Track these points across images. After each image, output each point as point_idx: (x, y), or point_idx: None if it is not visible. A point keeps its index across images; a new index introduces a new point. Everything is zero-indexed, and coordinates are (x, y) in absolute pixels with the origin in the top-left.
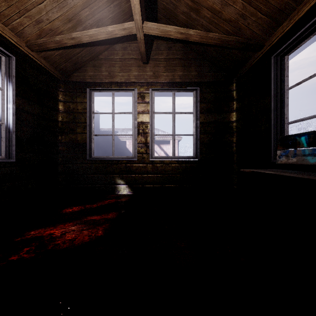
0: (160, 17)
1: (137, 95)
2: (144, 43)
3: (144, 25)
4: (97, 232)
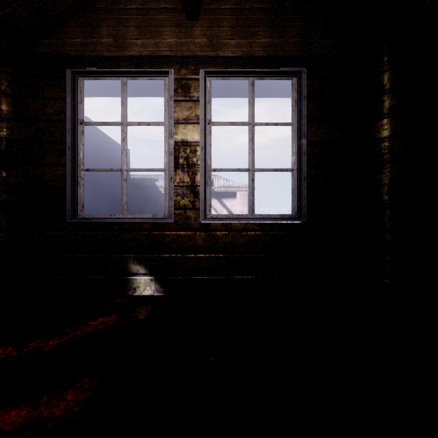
0: None
1: (173, 84)
2: None
3: None
4: None
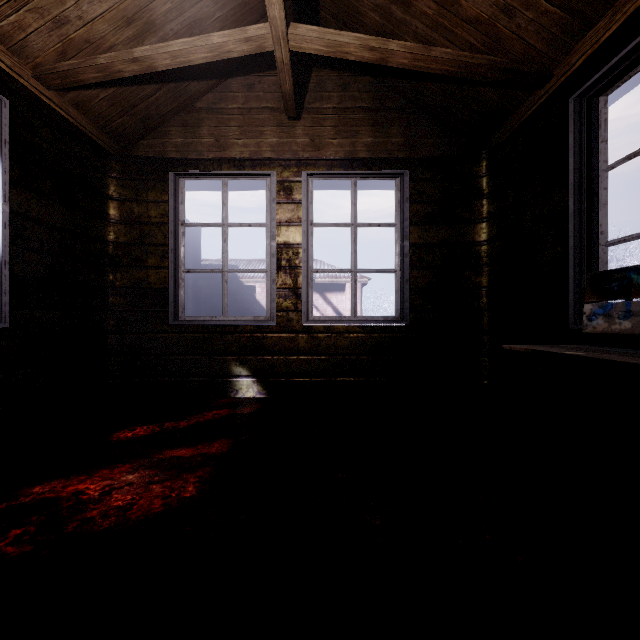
0: (325, 19)
1: (275, 186)
2: (291, 73)
3: (290, 31)
4: (183, 488)
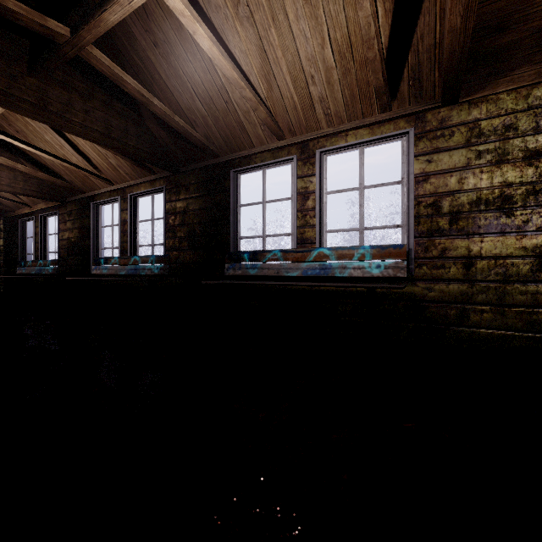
0: None
1: None
2: None
3: None
4: None
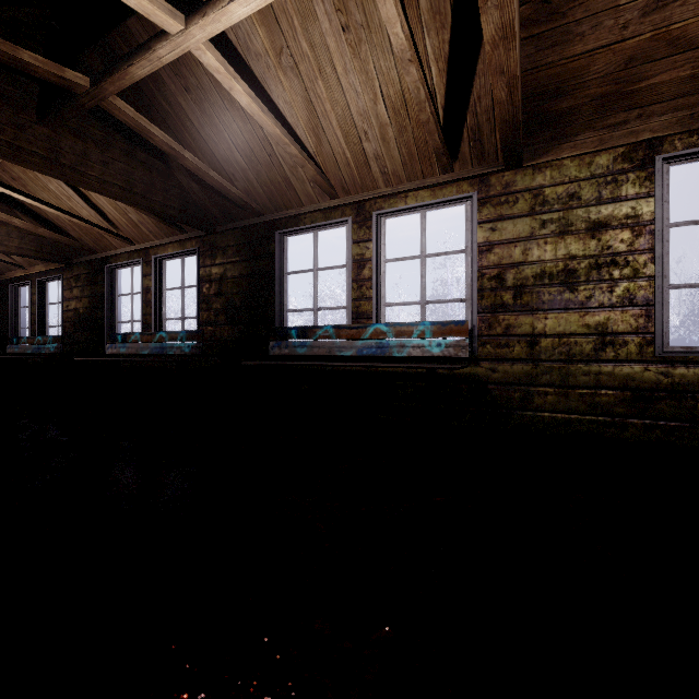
0: None
1: None
2: None
3: None
4: None
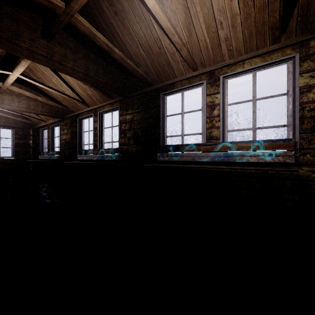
0: None
1: None
2: None
3: None
4: None
